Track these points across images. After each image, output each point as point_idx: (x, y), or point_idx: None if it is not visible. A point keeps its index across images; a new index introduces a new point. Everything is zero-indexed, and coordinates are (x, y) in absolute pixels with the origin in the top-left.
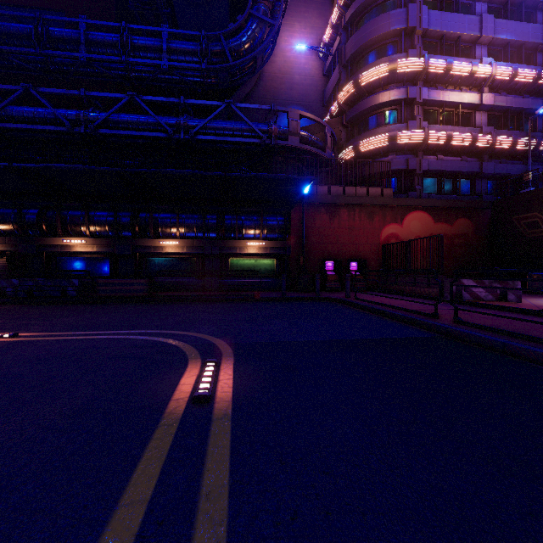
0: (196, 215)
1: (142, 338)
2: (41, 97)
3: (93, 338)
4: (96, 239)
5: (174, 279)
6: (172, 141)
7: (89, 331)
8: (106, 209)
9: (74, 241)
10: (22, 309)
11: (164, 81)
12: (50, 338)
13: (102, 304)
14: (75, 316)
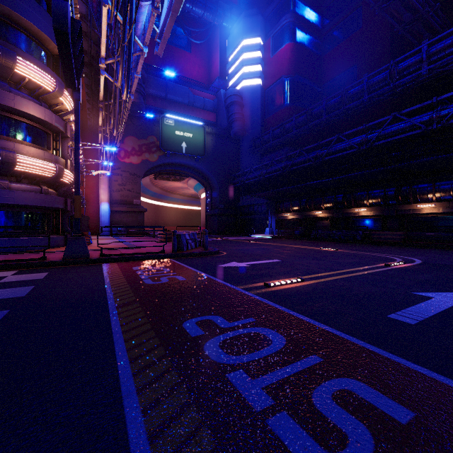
0: (452, 181)
1: (382, 255)
2: (344, 138)
3: (363, 253)
4: (372, 208)
5: (430, 233)
6: (426, 131)
7: (362, 252)
8: (379, 188)
9: (360, 210)
10: (337, 244)
11: (425, 80)
12: (348, 251)
13: (373, 245)
14: (358, 247)
